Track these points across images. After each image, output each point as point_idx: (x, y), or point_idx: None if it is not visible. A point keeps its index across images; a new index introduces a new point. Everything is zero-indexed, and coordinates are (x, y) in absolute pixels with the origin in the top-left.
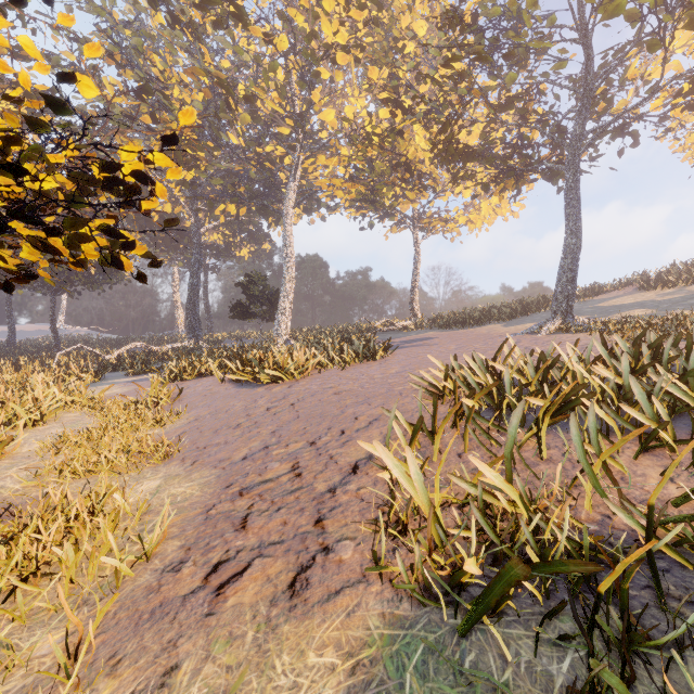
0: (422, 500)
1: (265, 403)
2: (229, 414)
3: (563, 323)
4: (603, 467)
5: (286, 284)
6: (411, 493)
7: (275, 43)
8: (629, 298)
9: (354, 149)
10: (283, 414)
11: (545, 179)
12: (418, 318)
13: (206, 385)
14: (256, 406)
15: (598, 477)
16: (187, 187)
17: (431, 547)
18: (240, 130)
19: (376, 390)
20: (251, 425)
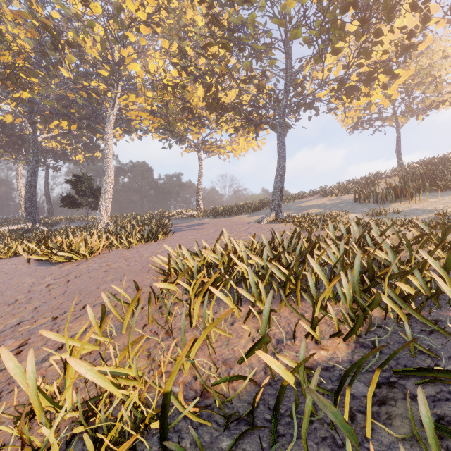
0: (30, 396)
1: (49, 280)
2: (15, 291)
3: (275, 216)
4: (207, 338)
5: (107, 183)
6: (25, 390)
7: (91, 8)
8: (315, 201)
9: (155, 93)
10: (55, 290)
11: (271, 129)
12: (201, 209)
13: (14, 263)
14: (41, 282)
15: (212, 341)
16: (23, 103)
17: (21, 441)
18: (68, 66)
19: (135, 268)
20: (24, 301)
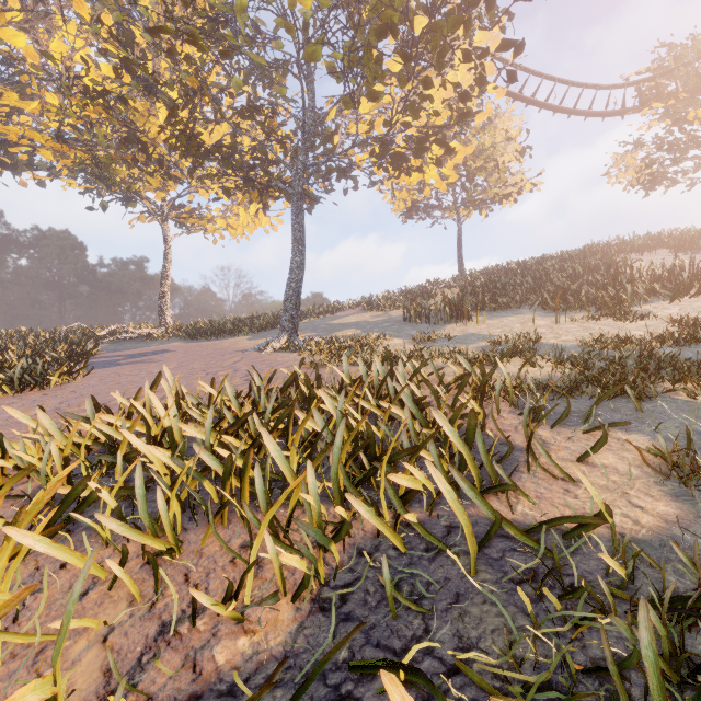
0: None
1: None
2: None
3: (288, 341)
4: None
5: None
6: None
7: None
8: (354, 318)
9: (68, 100)
10: None
11: (287, 199)
12: (168, 325)
13: None
14: None
15: None
16: None
17: None
18: None
19: None
20: None
